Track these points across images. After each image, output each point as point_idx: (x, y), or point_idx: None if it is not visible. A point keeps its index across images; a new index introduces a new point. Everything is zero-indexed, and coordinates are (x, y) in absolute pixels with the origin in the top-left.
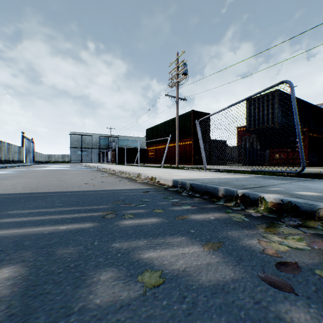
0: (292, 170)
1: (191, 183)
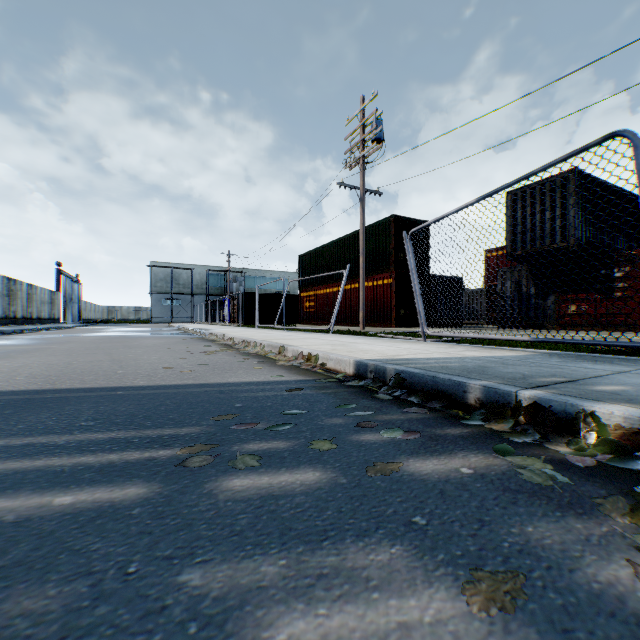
0: (613, 339)
1: (397, 371)
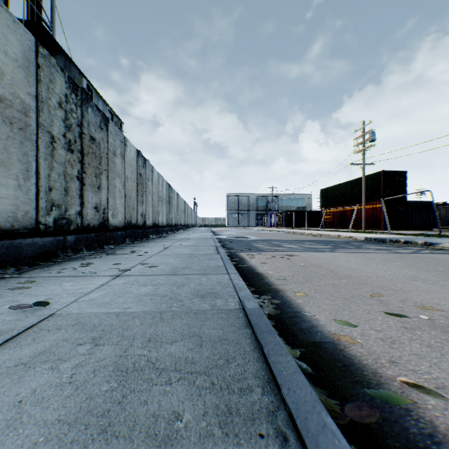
0: None
1: (374, 238)
